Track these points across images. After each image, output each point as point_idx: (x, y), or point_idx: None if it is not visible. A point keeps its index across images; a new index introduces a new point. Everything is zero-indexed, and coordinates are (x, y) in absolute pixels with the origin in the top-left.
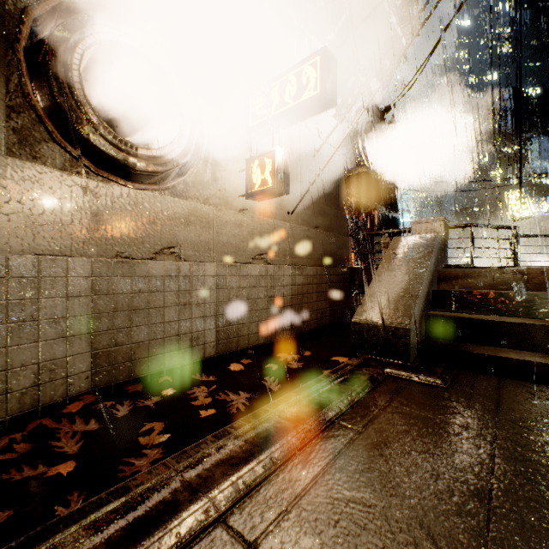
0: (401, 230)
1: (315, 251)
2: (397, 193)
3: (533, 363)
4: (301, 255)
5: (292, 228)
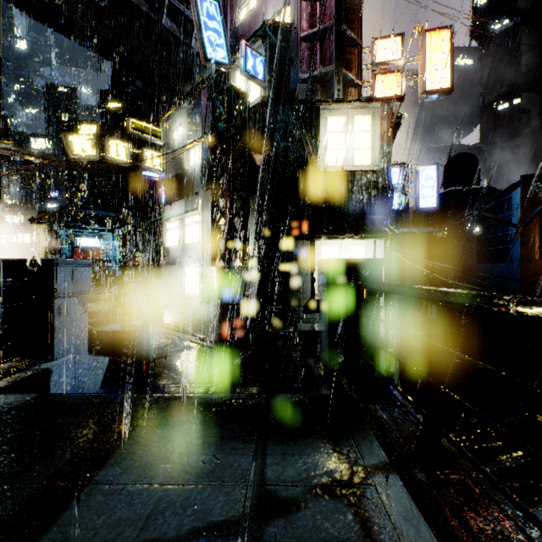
0: None
1: None
2: None
3: None
4: None
5: None
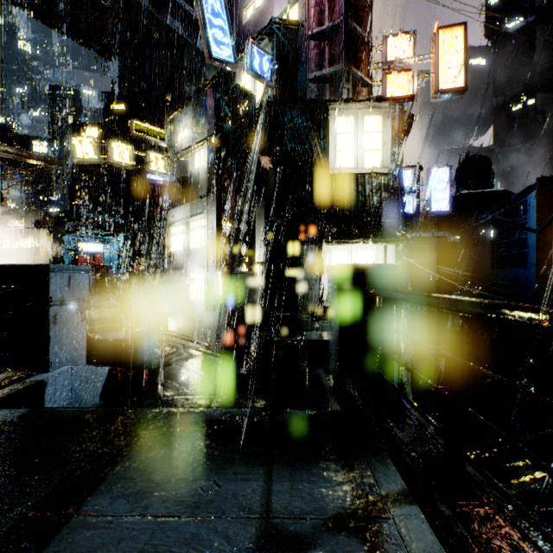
0: None
1: None
2: None
3: None
4: None
5: None
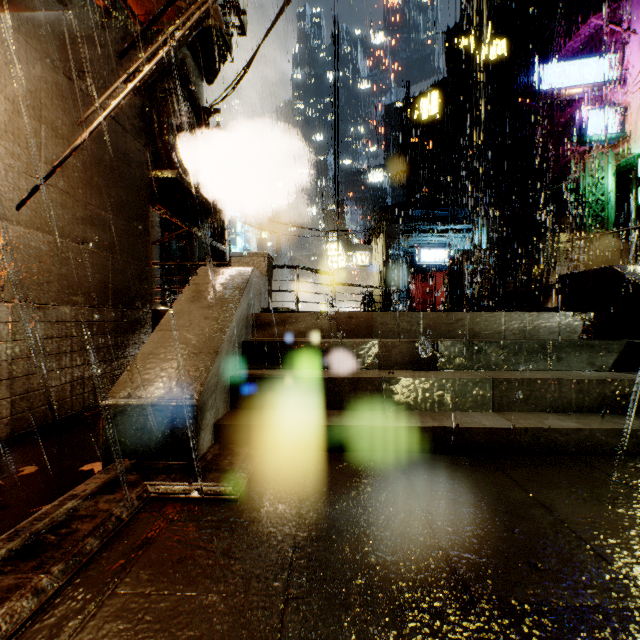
0: (221, 263)
1: (80, 282)
2: (225, 220)
3: (341, 427)
4: (44, 285)
5: (19, 235)
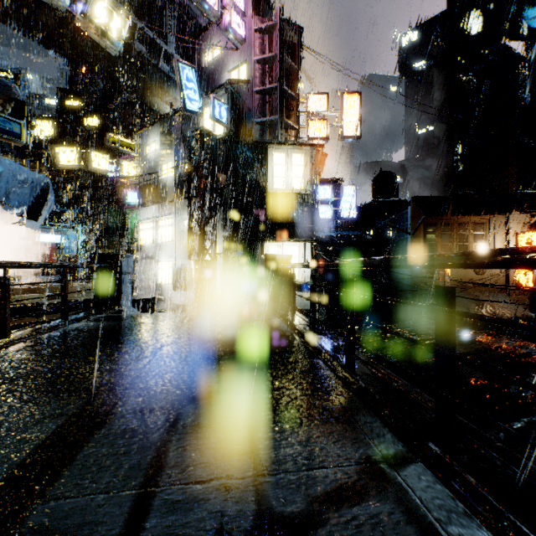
0: None
1: None
2: None
3: None
4: None
5: None
